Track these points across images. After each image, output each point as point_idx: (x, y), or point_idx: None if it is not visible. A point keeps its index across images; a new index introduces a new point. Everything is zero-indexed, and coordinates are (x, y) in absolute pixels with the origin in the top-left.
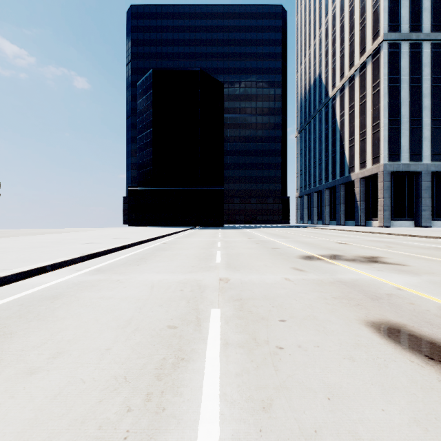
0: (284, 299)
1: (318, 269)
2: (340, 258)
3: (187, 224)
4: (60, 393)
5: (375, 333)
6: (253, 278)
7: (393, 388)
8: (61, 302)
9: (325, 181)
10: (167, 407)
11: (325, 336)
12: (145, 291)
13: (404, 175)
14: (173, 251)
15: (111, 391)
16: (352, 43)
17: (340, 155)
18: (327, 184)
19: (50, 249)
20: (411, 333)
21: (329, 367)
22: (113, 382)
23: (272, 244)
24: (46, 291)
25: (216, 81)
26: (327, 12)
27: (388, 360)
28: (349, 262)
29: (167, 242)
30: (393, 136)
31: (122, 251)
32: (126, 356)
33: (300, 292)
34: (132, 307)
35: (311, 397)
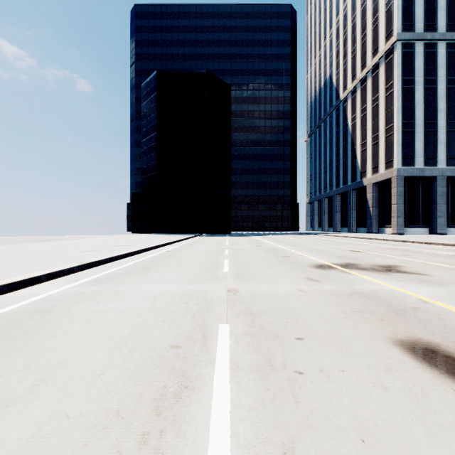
0: (300, 313)
1: (334, 279)
2: (355, 267)
3: (193, 231)
4: (38, 432)
5: (406, 354)
6: (264, 289)
7: (439, 426)
8: (53, 317)
9: (336, 187)
10: (166, 453)
11: (350, 358)
12: (146, 303)
13: (419, 180)
14: (178, 260)
15: (100, 430)
16: (364, 44)
17: (351, 159)
18: (338, 189)
19: (47, 258)
20: (447, 354)
21: (359, 398)
22: (103, 418)
23: (282, 252)
24: (38, 304)
25: (223, 83)
26: (338, 11)
27: (426, 389)
28: (365, 272)
29: (171, 249)
30: (406, 139)
31: (124, 259)
32: (120, 383)
33: (317, 305)
34: (131, 323)
35: (342, 438)
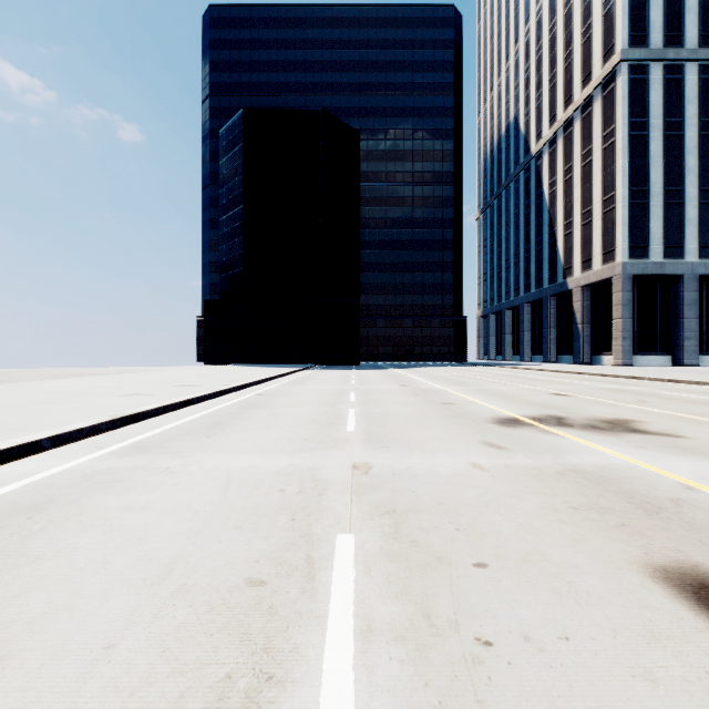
0: (478, 511)
1: (530, 445)
2: (563, 423)
3: (301, 361)
4: None
5: (679, 598)
6: (414, 463)
7: None
8: (47, 519)
9: (525, 291)
10: None
11: (576, 608)
12: (212, 492)
13: (655, 281)
14: (274, 410)
15: None
16: (569, 66)
17: (549, 248)
18: (528, 296)
19: (61, 407)
20: None
21: (606, 706)
22: None
23: (442, 396)
24: (26, 493)
25: (348, 128)
26: (528, 15)
27: None
28: (580, 431)
29: (264, 392)
30: (636, 216)
31: (186, 409)
32: (144, 669)
33: (506, 495)
34: (182, 531)
35: None
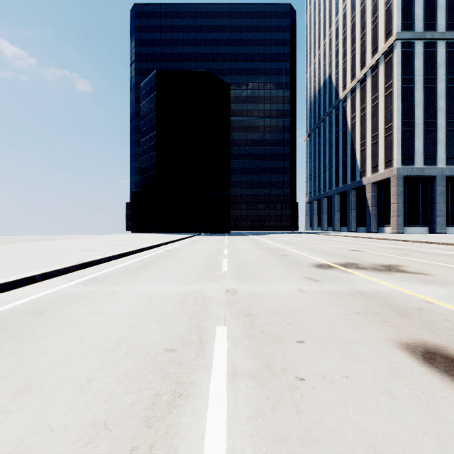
0: (300, 314)
1: (334, 279)
2: (356, 267)
3: (193, 230)
4: (17, 447)
5: (413, 358)
6: (263, 289)
7: (453, 439)
8: (44, 318)
9: (335, 186)
10: None
11: (354, 363)
12: (141, 304)
13: (418, 179)
14: (177, 259)
15: (85, 445)
16: (364, 43)
17: (351, 159)
18: (338, 189)
19: (44, 257)
20: None
21: (365, 407)
22: (89, 431)
23: (282, 251)
24: (30, 305)
25: (223, 82)
26: (338, 10)
27: (437, 397)
28: (366, 271)
29: (170, 249)
30: (406, 138)
31: (121, 258)
32: (110, 391)
33: (318, 306)
34: (125, 325)
35: None
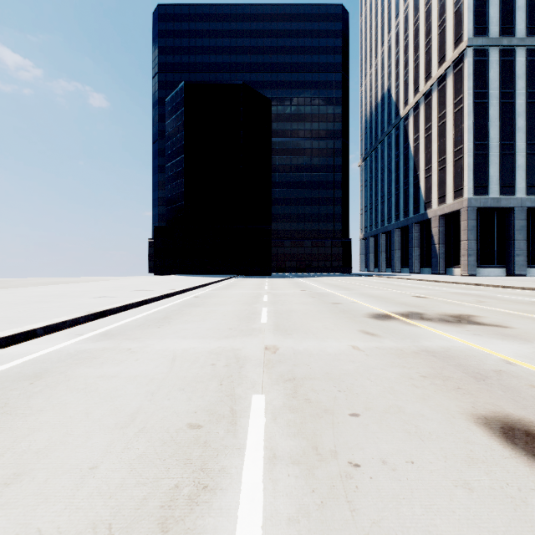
0: (354, 379)
1: (395, 333)
2: (420, 317)
3: (227, 272)
4: None
5: (493, 437)
6: (309, 345)
7: None
8: (44, 384)
9: (395, 220)
10: None
11: (420, 443)
12: (162, 365)
13: (493, 212)
14: (207, 308)
15: None
16: (429, 50)
17: (413, 187)
18: (398, 223)
19: (49, 305)
20: None
21: (436, 504)
22: None
23: (332, 298)
24: (28, 366)
25: (262, 97)
26: (398, 12)
27: (525, 490)
28: (433, 323)
29: (199, 295)
30: (479, 163)
31: (141, 307)
32: (118, 481)
33: (375, 368)
34: (141, 392)
35: None
